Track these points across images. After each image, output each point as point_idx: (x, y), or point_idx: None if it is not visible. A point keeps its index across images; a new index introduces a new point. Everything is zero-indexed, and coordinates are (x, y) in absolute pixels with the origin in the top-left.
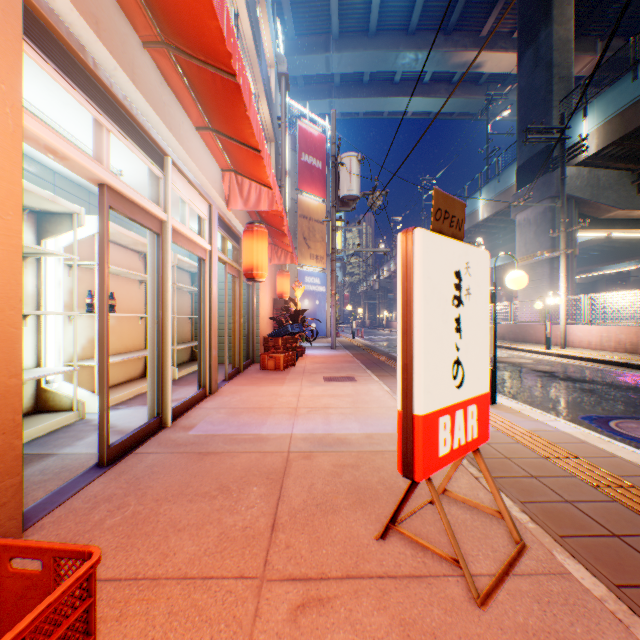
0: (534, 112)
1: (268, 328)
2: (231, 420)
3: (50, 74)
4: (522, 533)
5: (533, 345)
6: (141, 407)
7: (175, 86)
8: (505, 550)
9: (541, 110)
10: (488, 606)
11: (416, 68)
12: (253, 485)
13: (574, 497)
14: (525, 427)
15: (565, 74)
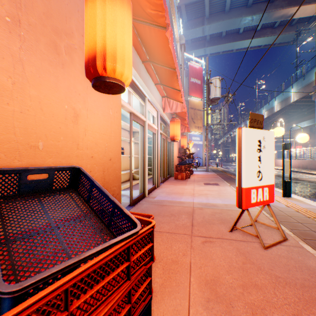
0: None
1: (176, 161)
2: (168, 196)
3: None
4: (287, 236)
5: None
6: (133, 190)
7: (150, 72)
8: (278, 239)
9: None
10: (267, 249)
11: (252, 24)
12: (182, 215)
13: None
14: (303, 207)
15: None
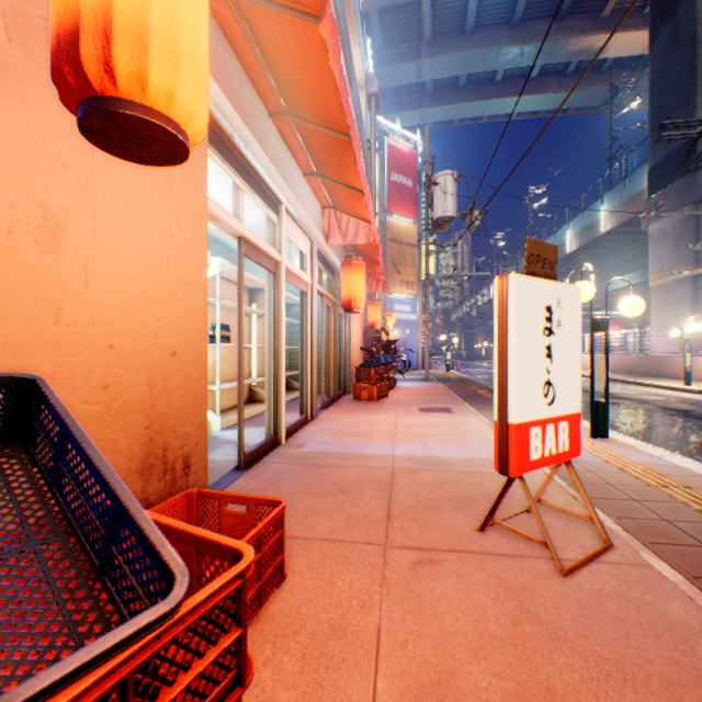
0: (671, 101)
1: (358, 359)
2: (336, 441)
3: (213, 159)
4: (612, 537)
5: (669, 380)
6: (254, 428)
7: (290, 143)
8: (592, 547)
9: (681, 98)
10: (570, 577)
11: (521, 63)
12: (366, 489)
13: (673, 517)
14: (636, 460)
15: None
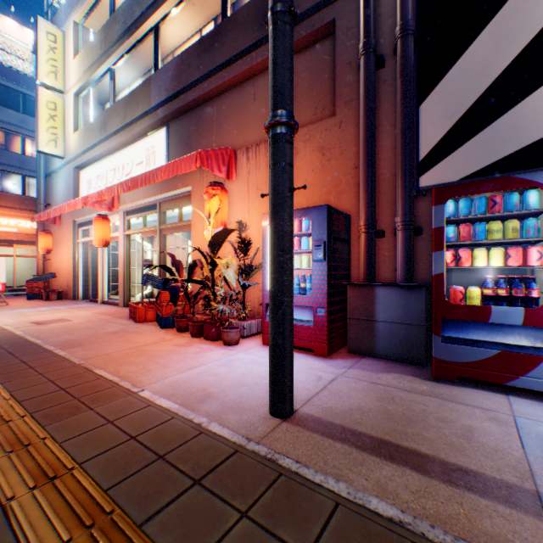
0: None
1: None
2: (81, 306)
3: (84, 229)
4: None
5: None
6: None
7: None
8: None
9: None
10: None
11: None
12: (46, 304)
13: None
14: None
15: None
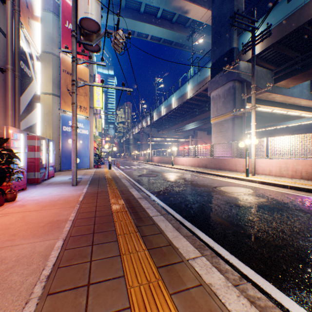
0: (223, 29)
1: None
2: None
3: None
4: None
5: (229, 172)
6: None
7: None
8: None
9: (227, 27)
10: None
11: (153, 3)
12: None
13: None
14: None
15: (240, 7)
